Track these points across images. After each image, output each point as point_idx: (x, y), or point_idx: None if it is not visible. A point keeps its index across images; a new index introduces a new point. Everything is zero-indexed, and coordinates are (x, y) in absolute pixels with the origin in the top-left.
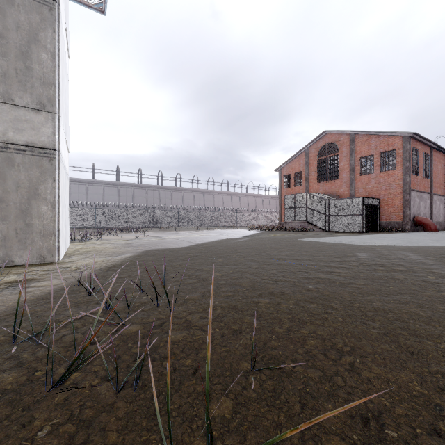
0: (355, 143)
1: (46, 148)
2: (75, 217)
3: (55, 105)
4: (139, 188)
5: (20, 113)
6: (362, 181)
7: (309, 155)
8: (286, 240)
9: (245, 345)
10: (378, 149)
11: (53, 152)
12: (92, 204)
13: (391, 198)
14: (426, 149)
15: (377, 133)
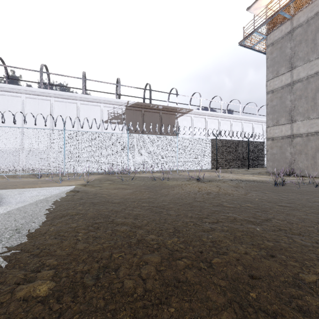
0: None
1: None
2: None
3: None
4: None
5: (312, 121)
6: None
7: None
8: None
9: (308, 189)
10: None
11: None
12: None
13: None
14: None
15: None
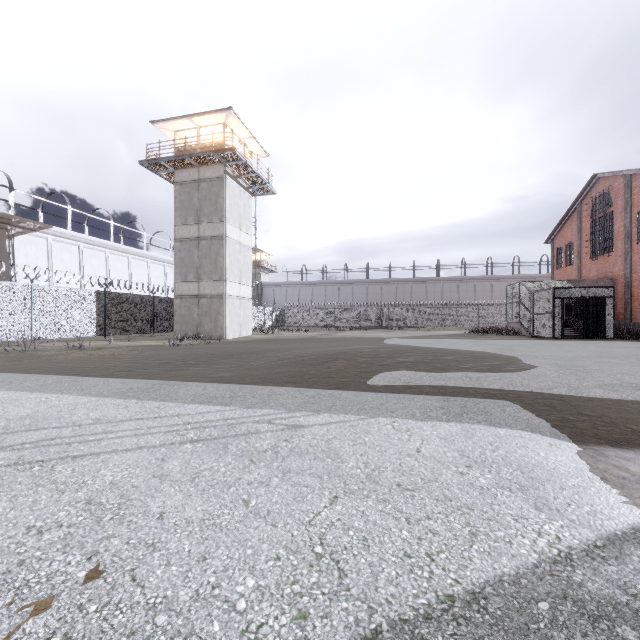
0: (631, 189)
1: (222, 295)
2: (319, 317)
3: (224, 277)
4: (387, 283)
5: (215, 283)
6: (639, 254)
7: (581, 215)
8: (373, 339)
9: (195, 347)
10: None
11: (224, 296)
12: (331, 305)
13: None
14: None
15: None
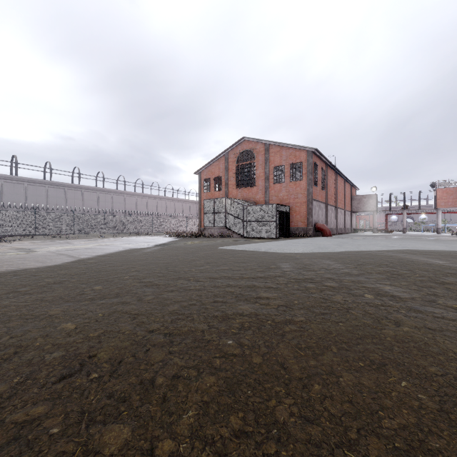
0: (269, 153)
1: None
2: None
3: None
4: (12, 181)
5: None
6: (275, 190)
7: (229, 160)
8: (204, 249)
9: None
10: (288, 161)
11: None
12: None
13: (298, 206)
14: (323, 165)
15: (287, 145)
